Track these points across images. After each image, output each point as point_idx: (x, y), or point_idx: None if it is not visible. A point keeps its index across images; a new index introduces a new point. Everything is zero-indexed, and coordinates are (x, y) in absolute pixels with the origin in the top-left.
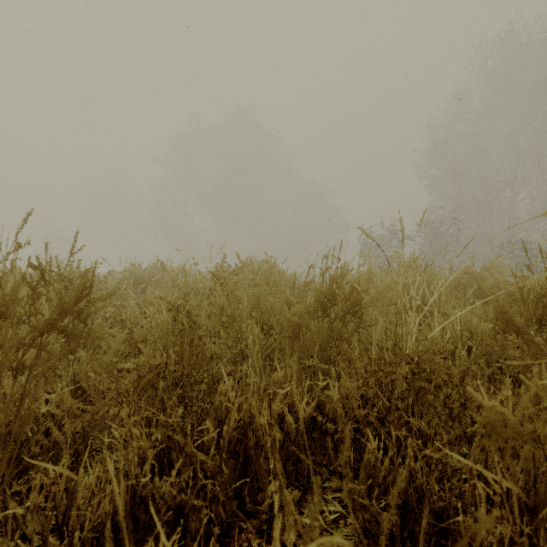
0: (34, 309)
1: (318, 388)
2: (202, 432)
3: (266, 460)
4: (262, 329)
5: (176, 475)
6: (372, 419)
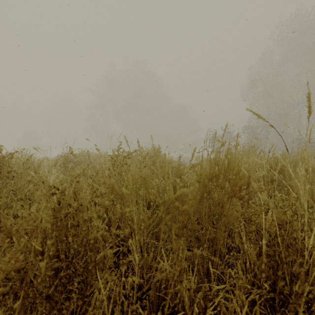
0: None
1: (212, 290)
2: None
3: None
4: (149, 206)
5: None
6: None
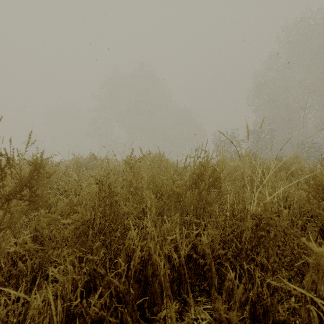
0: (2, 183)
1: (193, 235)
2: (118, 262)
3: (159, 285)
4: (156, 196)
5: (99, 295)
6: (229, 256)
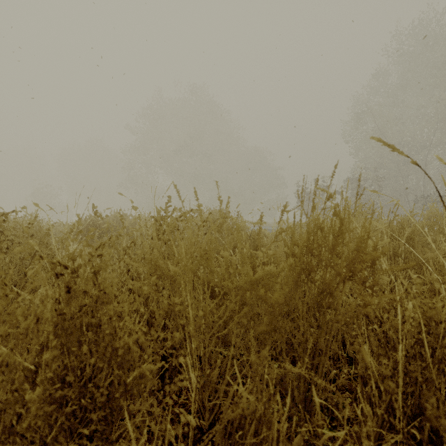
0: None
1: (322, 438)
2: None
3: None
4: (212, 295)
5: None
6: None
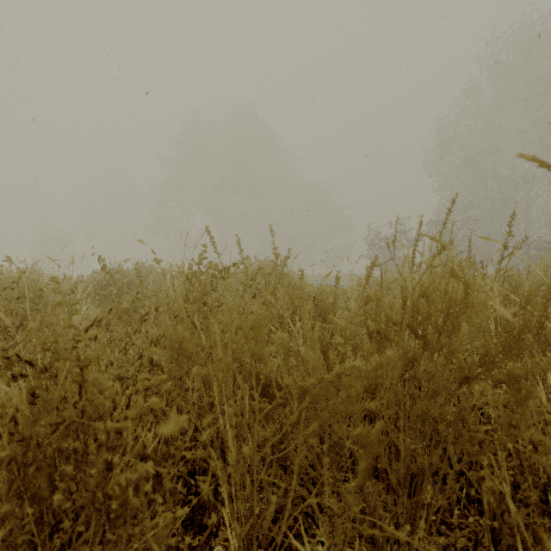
0: None
1: None
2: None
3: None
4: (264, 391)
5: None
6: None
